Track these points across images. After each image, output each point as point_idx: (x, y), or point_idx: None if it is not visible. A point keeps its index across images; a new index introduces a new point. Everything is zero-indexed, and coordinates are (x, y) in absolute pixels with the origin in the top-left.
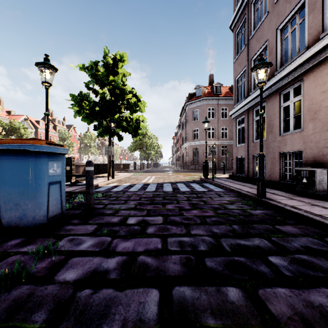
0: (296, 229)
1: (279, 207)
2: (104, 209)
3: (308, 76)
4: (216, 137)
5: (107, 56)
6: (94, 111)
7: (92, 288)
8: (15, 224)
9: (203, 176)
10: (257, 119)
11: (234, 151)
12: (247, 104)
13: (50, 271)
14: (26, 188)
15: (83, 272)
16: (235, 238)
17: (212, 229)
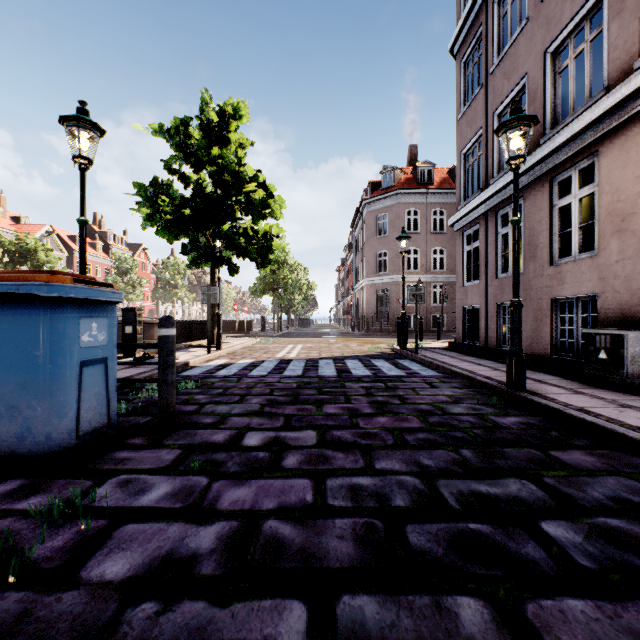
0: (594, 458)
1: (553, 410)
2: (198, 415)
3: (610, 145)
4: (422, 267)
5: (207, 107)
6: (182, 216)
7: (160, 599)
8: (9, 448)
9: (397, 344)
10: (504, 231)
11: (459, 295)
12: (485, 202)
13: (74, 557)
14: (33, 375)
15: (143, 560)
16: (467, 478)
17: (420, 458)
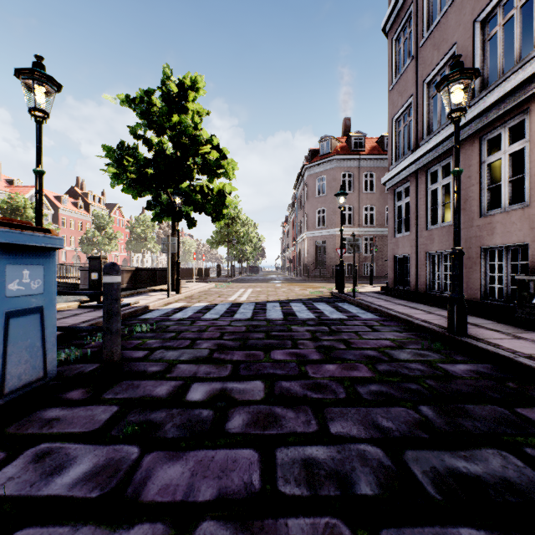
0: None
1: (501, 357)
2: (146, 362)
3: None
4: (354, 222)
5: (168, 80)
6: (145, 175)
7: None
8: None
9: (335, 288)
10: (434, 187)
11: (390, 246)
12: (415, 161)
13: None
14: None
15: None
16: (438, 448)
17: (378, 418)
